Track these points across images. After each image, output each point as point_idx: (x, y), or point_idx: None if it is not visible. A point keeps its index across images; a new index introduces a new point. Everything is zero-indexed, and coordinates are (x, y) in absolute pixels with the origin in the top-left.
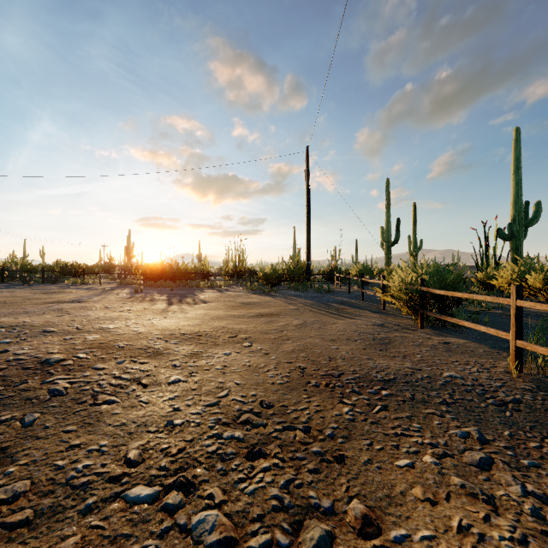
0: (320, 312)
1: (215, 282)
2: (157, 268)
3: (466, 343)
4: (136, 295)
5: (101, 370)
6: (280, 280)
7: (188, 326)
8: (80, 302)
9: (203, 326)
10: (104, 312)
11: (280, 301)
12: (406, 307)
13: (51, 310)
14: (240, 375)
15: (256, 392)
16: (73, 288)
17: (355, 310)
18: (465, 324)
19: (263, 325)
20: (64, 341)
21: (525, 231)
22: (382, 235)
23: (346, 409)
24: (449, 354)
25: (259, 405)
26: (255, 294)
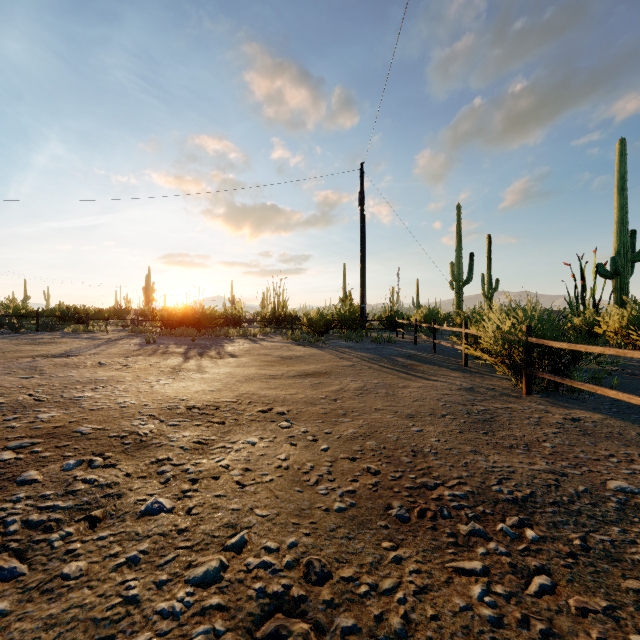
0: (383, 369)
1: (248, 329)
2: (177, 312)
3: (603, 420)
4: (146, 347)
5: (27, 485)
6: (328, 327)
7: (203, 393)
8: (69, 356)
9: (223, 393)
10: (94, 370)
11: (329, 355)
12: (502, 365)
13: (21, 368)
14: (270, 491)
15: (297, 537)
16: (70, 338)
17: (428, 367)
18: (609, 394)
19: (308, 391)
20: (2, 422)
21: (631, 267)
22: (452, 273)
23: (477, 588)
24: (590, 439)
25: (302, 577)
26: (298, 346)
